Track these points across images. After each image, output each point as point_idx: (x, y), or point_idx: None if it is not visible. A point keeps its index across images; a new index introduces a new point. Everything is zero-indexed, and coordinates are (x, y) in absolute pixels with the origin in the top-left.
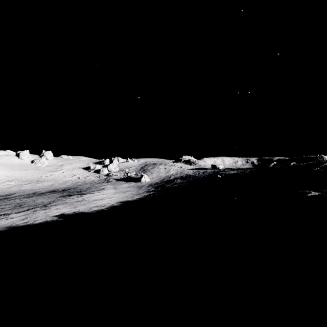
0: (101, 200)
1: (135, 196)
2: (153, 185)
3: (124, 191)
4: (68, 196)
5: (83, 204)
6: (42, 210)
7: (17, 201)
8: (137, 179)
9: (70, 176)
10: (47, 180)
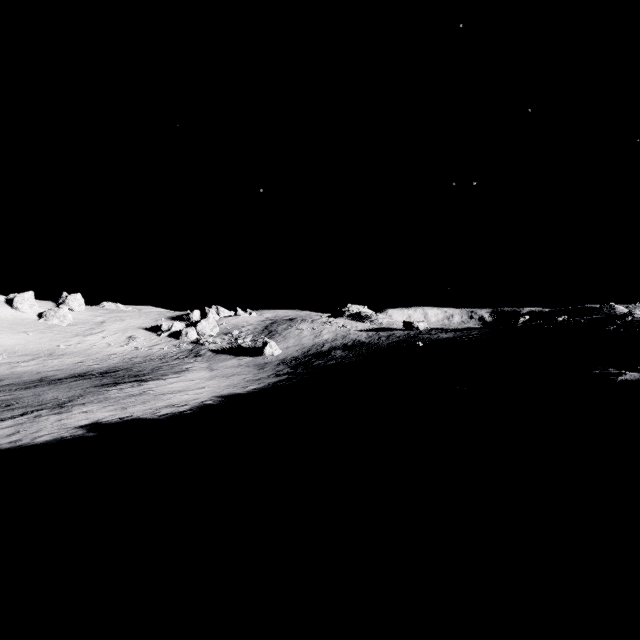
0: (180, 393)
1: (250, 384)
2: (287, 361)
3: (230, 374)
4: (111, 386)
5: (142, 402)
6: (54, 415)
7: (1, 395)
8: (256, 350)
9: (119, 344)
10: (70, 353)
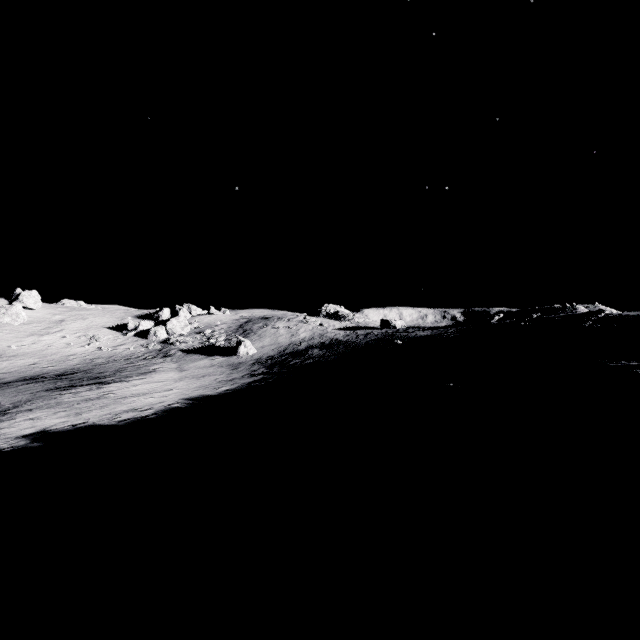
0: (144, 396)
1: (222, 385)
2: (262, 361)
3: (201, 375)
4: (66, 390)
5: (100, 406)
6: None
7: None
8: (230, 350)
9: (79, 344)
10: (23, 354)
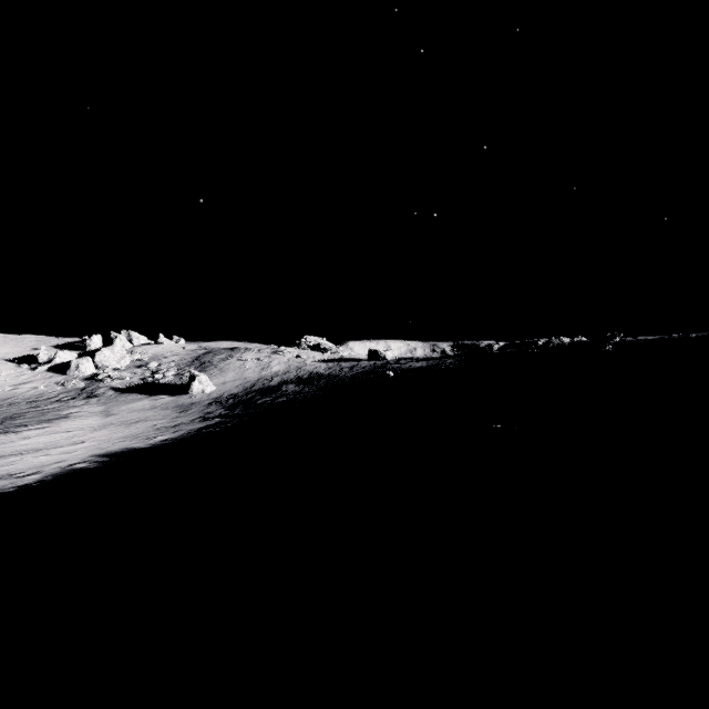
0: (34, 453)
1: (160, 433)
2: (222, 400)
3: (133, 420)
4: None
5: None
6: None
7: None
8: (180, 387)
9: None
10: None
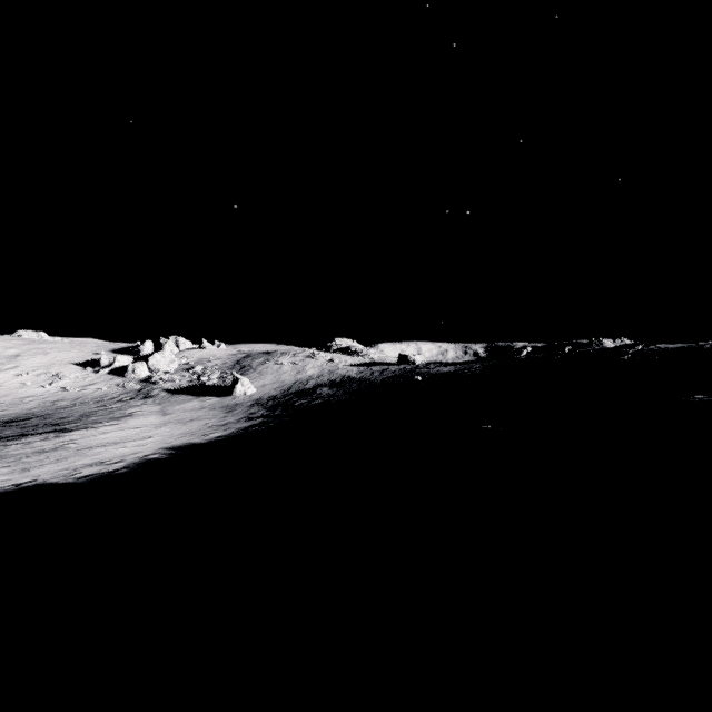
0: (115, 446)
1: (213, 431)
2: (263, 402)
3: (188, 419)
4: (13, 439)
5: (55, 460)
6: None
7: None
8: (225, 389)
9: (38, 383)
10: None
